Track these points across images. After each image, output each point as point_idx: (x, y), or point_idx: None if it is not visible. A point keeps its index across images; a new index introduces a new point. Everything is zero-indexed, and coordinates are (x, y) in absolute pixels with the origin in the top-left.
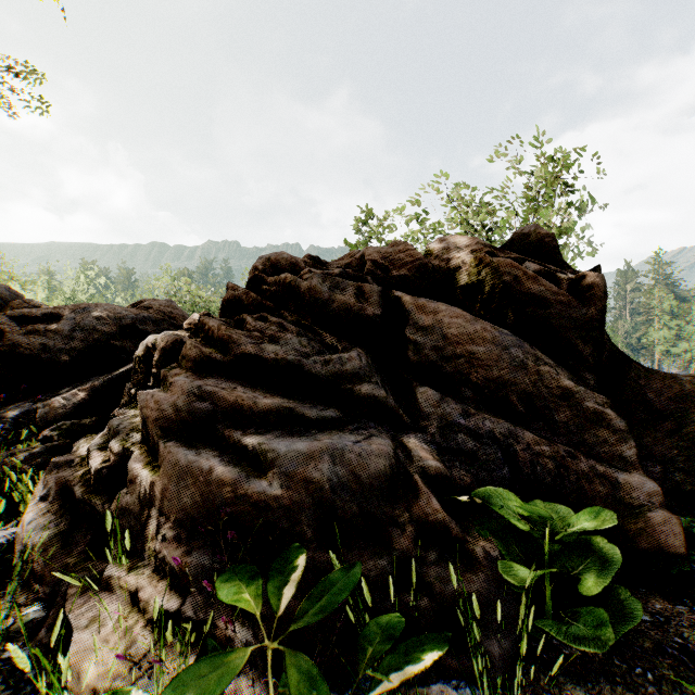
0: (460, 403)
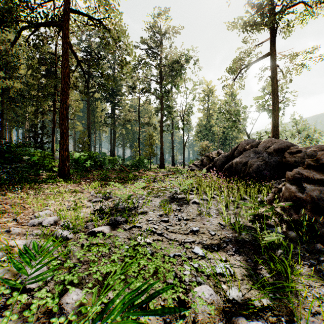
0: None
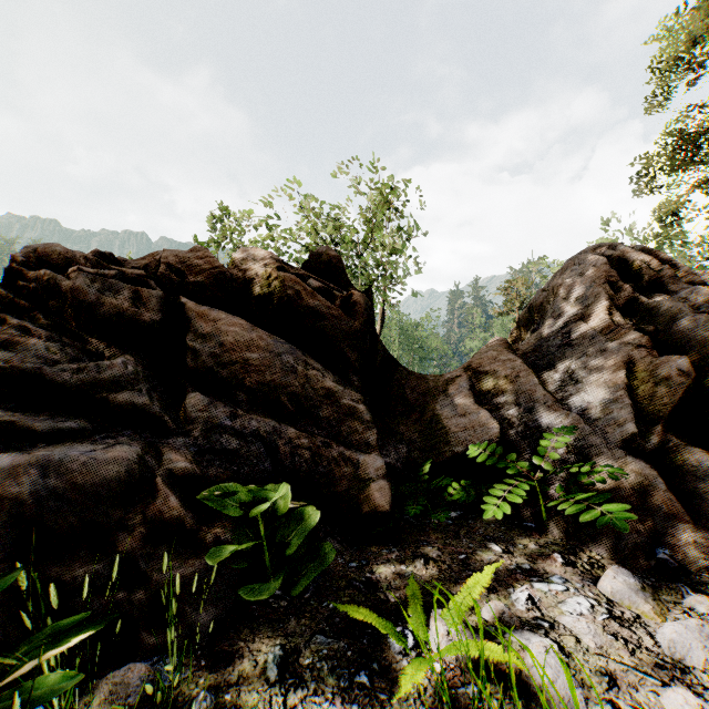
0: (231, 406)
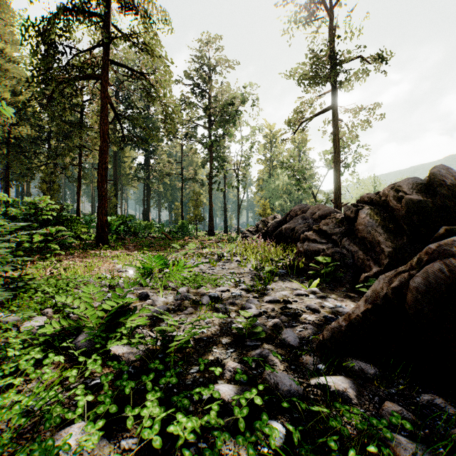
0: (351, 242)
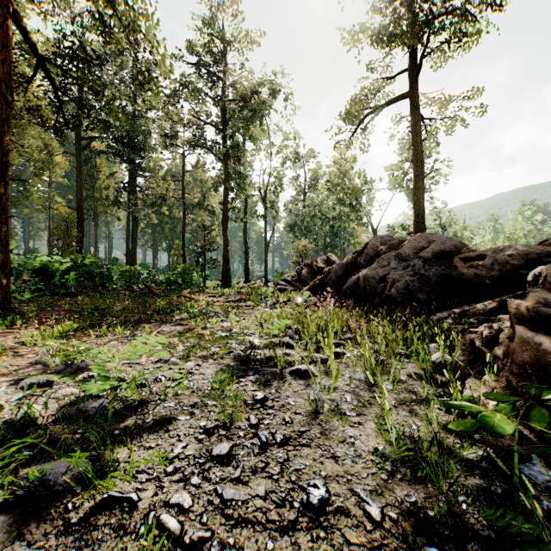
0: None
